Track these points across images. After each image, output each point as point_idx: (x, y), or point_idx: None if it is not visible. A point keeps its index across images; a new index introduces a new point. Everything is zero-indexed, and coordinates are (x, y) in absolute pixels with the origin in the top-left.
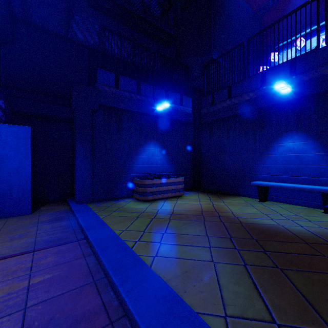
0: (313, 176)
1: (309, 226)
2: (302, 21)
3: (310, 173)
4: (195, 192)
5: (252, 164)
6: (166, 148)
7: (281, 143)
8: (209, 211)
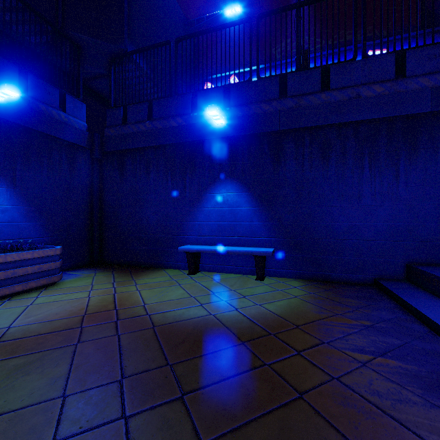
0: (246, 235)
1: (244, 307)
2: (235, 58)
3: (244, 232)
4: (89, 272)
5: (181, 221)
6: (22, 188)
7: (214, 192)
8: (102, 311)
